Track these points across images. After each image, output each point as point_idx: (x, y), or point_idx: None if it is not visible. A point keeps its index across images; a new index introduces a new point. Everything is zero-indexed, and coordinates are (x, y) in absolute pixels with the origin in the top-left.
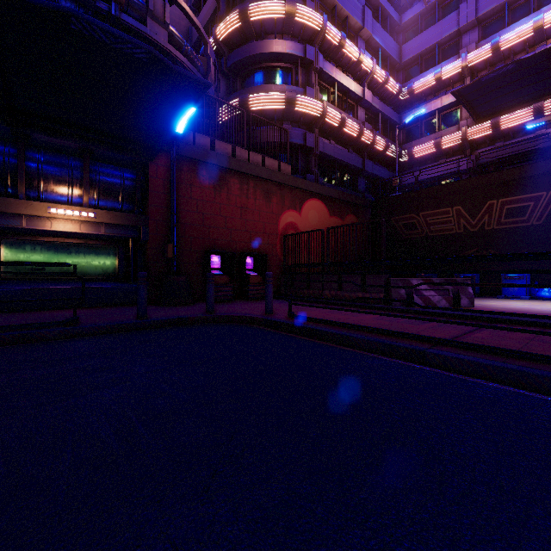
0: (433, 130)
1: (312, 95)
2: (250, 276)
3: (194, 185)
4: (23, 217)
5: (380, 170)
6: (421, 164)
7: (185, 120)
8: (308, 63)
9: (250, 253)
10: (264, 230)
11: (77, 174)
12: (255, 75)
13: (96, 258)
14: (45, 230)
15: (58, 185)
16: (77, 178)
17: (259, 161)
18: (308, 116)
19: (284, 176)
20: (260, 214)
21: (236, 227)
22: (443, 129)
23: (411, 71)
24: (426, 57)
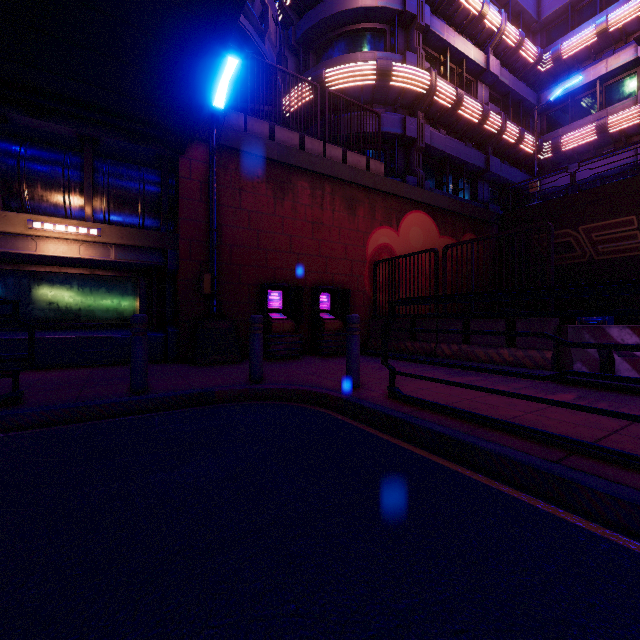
0: (591, 110)
1: (415, 63)
2: (325, 321)
3: (244, 190)
4: None
5: (510, 171)
6: (572, 161)
7: (225, 84)
8: (409, 19)
9: (325, 287)
10: (346, 255)
11: (76, 174)
12: (333, 45)
13: (108, 296)
14: (27, 254)
15: (49, 190)
16: (76, 180)
17: (339, 157)
18: (409, 94)
19: (375, 178)
20: (340, 233)
21: (305, 251)
22: (609, 106)
23: (556, 31)
24: (580, 6)
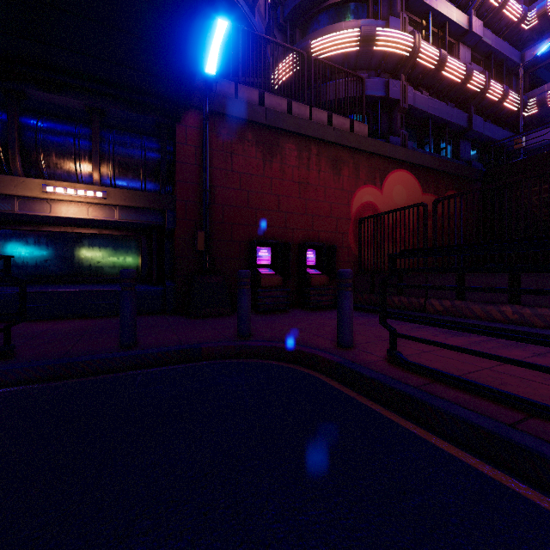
0: None
1: (398, 27)
2: (311, 276)
3: (235, 153)
4: (15, 199)
5: (492, 129)
6: None
7: (216, 49)
8: None
9: (311, 244)
10: (331, 213)
11: (86, 143)
12: (318, 19)
13: (115, 253)
14: (43, 216)
15: (62, 158)
16: (86, 148)
17: (324, 120)
18: (392, 58)
19: (359, 139)
20: (325, 192)
21: (292, 210)
22: None
23: None
24: None
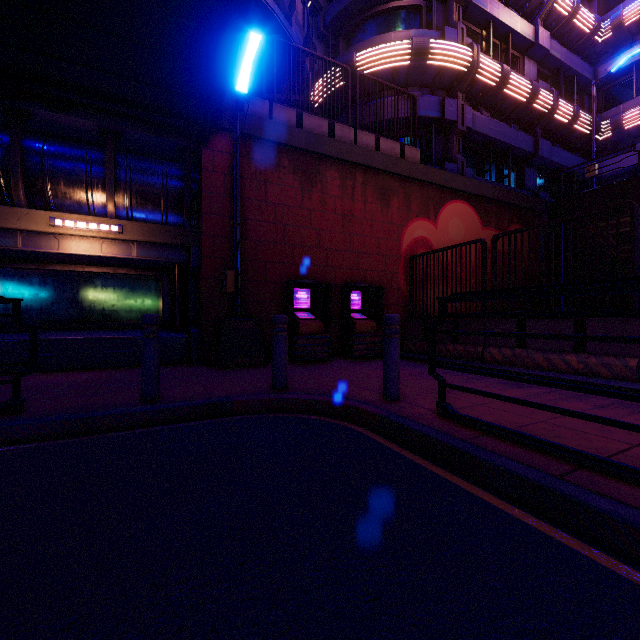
0: None
1: (455, 39)
2: (356, 321)
3: (270, 182)
4: (18, 233)
5: (562, 154)
6: (636, 140)
7: (249, 65)
8: None
9: (356, 285)
10: (379, 249)
11: (99, 169)
12: (365, 28)
13: (132, 295)
14: (50, 253)
15: (72, 187)
16: (99, 176)
17: (371, 144)
18: (448, 73)
19: (410, 166)
20: (372, 226)
21: (335, 246)
22: None
23: None
24: None
